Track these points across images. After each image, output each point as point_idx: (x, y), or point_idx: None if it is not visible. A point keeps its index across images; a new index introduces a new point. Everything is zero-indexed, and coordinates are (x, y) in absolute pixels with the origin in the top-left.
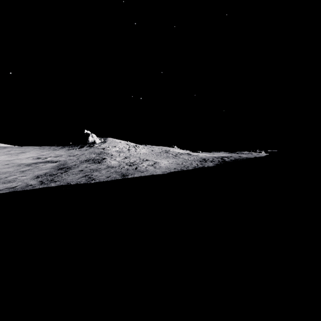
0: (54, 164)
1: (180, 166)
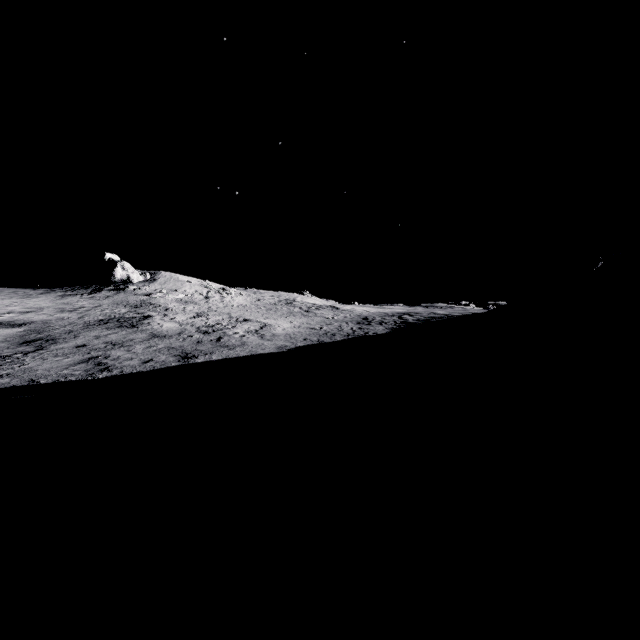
0: (14, 330)
1: (318, 333)
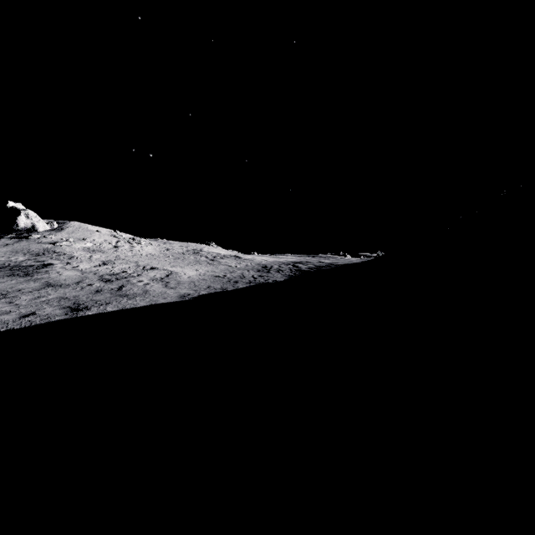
0: None
1: (221, 281)
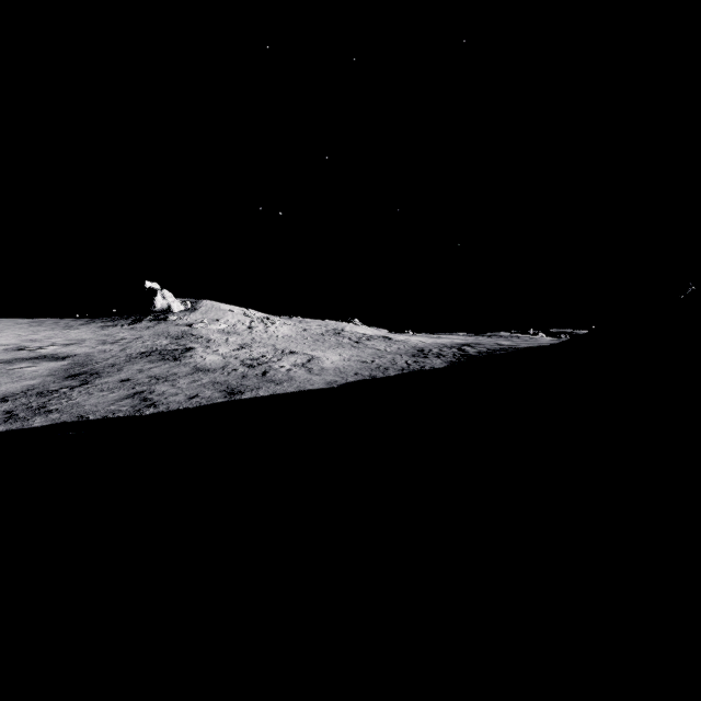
0: (58, 363)
1: (369, 367)
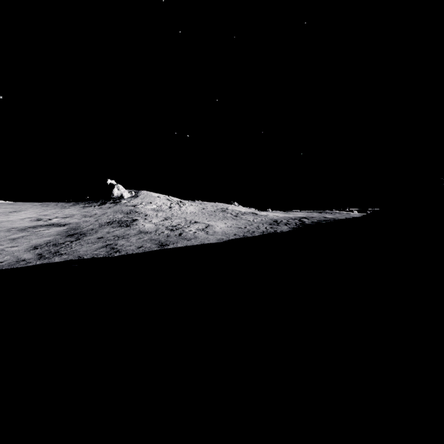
0: (61, 228)
1: (243, 231)
